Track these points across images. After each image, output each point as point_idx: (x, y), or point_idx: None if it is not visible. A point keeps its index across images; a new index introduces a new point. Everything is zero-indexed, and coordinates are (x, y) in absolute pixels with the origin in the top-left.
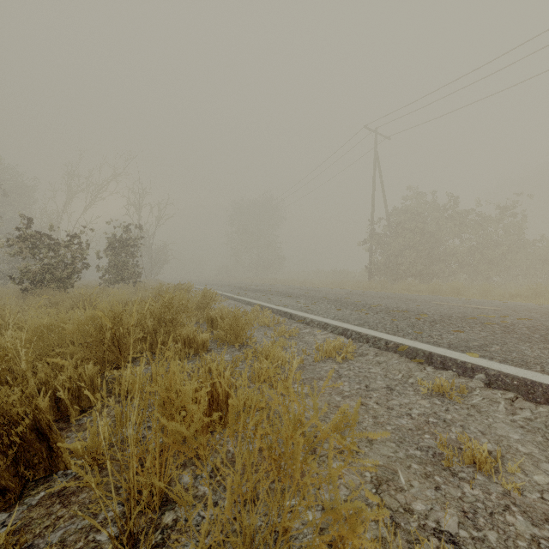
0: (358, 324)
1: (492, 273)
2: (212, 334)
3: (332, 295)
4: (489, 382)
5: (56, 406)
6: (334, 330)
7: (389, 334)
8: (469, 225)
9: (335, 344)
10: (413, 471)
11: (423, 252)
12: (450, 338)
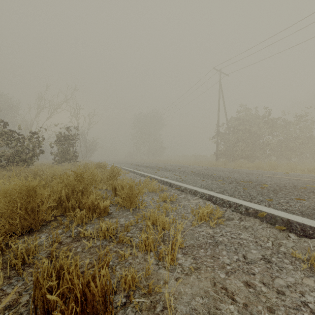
0: (220, 192)
1: (293, 156)
2: (115, 198)
3: (196, 170)
4: None
5: None
6: (203, 196)
7: (246, 200)
8: (278, 127)
9: (208, 210)
10: None
11: (249, 143)
12: (297, 205)
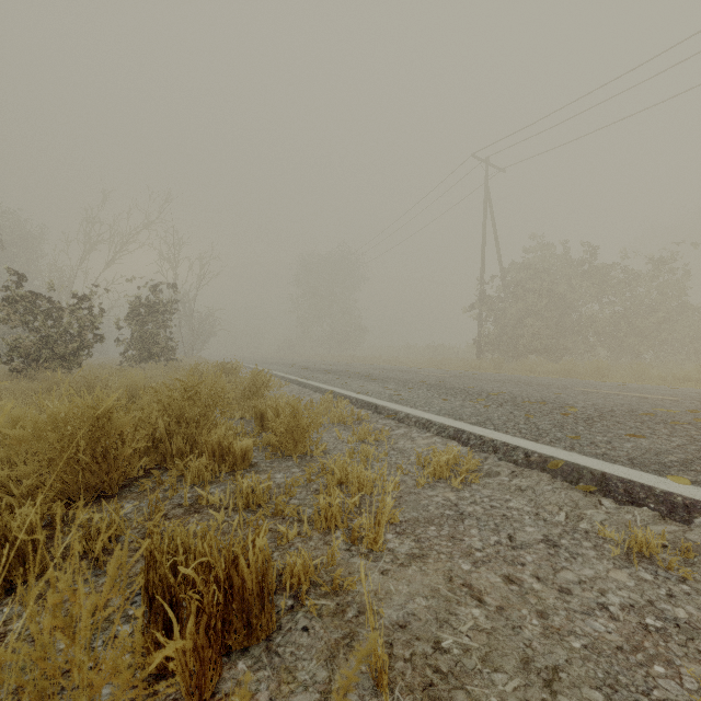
0: (478, 423)
1: (644, 348)
2: (261, 436)
3: (432, 378)
4: None
5: None
6: (442, 432)
7: (527, 439)
8: (612, 284)
9: (449, 457)
10: None
11: (550, 321)
12: (627, 447)
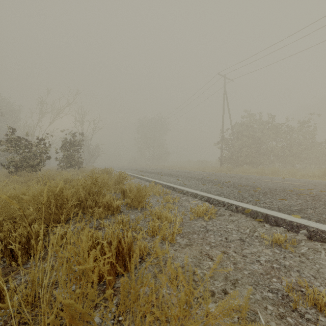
0: (217, 194)
1: (296, 162)
2: (124, 200)
3: (199, 175)
4: (310, 236)
5: (11, 254)
6: (202, 198)
7: (237, 201)
8: (281, 133)
9: (203, 208)
10: (269, 312)
11: (253, 149)
12: (278, 204)
